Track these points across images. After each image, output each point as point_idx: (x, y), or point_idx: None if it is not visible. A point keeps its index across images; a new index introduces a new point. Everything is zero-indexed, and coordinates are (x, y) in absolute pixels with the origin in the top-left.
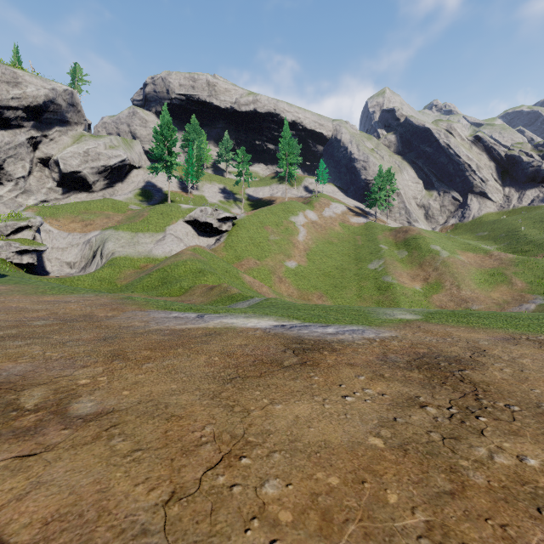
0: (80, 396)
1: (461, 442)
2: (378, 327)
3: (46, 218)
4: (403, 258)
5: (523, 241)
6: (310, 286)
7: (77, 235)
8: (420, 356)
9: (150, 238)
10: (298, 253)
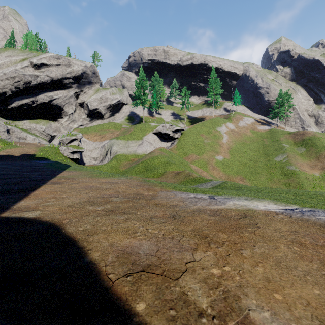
0: (238, 296)
1: None
2: None
3: (83, 134)
4: (302, 153)
5: None
6: (233, 172)
7: (98, 142)
8: None
9: (135, 143)
10: (223, 151)
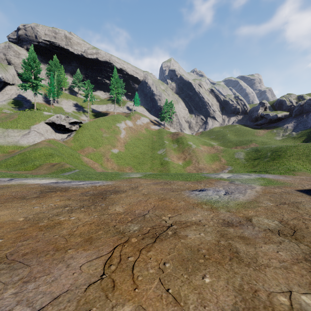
0: None
1: (58, 216)
2: (110, 181)
3: None
4: (175, 148)
5: (228, 141)
6: (125, 163)
7: None
8: (104, 191)
9: (18, 133)
10: (120, 145)
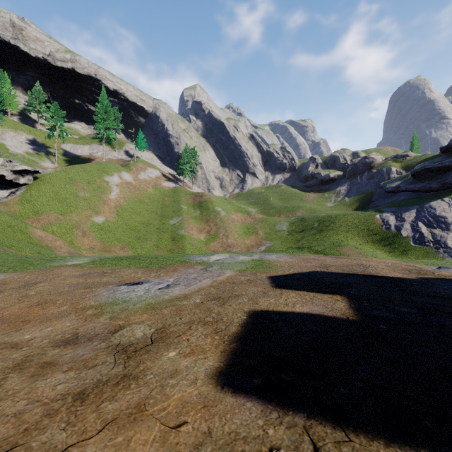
0: None
1: None
2: (8, 273)
3: None
4: (196, 216)
5: (270, 207)
6: (114, 239)
7: None
8: None
9: None
10: (108, 210)
